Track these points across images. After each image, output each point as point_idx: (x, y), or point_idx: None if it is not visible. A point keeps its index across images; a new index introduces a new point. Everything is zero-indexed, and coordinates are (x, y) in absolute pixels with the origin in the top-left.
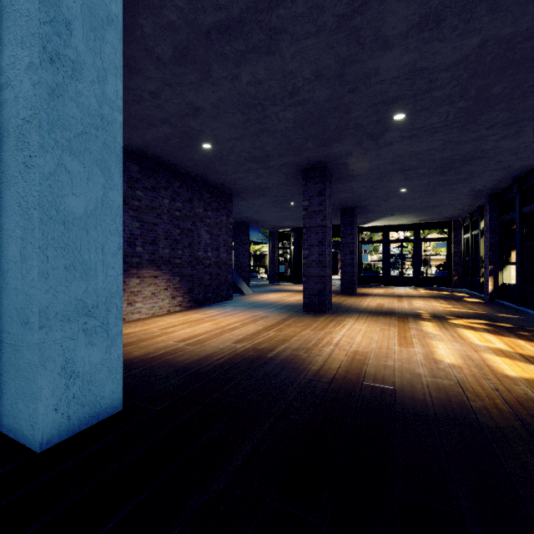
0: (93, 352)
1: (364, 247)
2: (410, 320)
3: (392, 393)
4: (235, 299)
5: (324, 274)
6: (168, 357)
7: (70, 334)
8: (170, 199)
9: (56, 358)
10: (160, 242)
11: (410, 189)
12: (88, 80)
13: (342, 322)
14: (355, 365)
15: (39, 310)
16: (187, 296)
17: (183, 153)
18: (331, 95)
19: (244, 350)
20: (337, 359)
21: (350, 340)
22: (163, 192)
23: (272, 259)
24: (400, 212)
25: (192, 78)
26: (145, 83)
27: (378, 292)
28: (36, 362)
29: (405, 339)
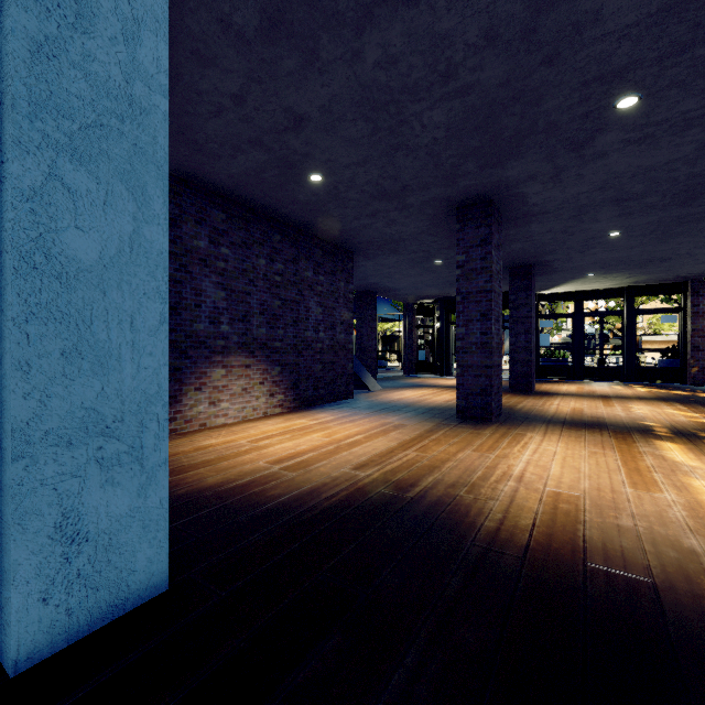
0: (114, 497)
1: (543, 323)
2: (637, 439)
3: (652, 594)
4: (357, 397)
5: (489, 363)
6: (255, 489)
7: (72, 467)
8: (267, 259)
9: (44, 510)
10: (254, 318)
11: (625, 233)
12: (106, 36)
13: (521, 438)
14: (560, 522)
15: (12, 429)
16: (290, 393)
17: (284, 192)
18: (511, 73)
19: (370, 483)
20: (526, 508)
21: (541, 472)
22: (258, 249)
23: (408, 341)
24: (603, 270)
25: (290, 65)
26: (224, 82)
27: (568, 390)
28: (8, 518)
29: (638, 473)
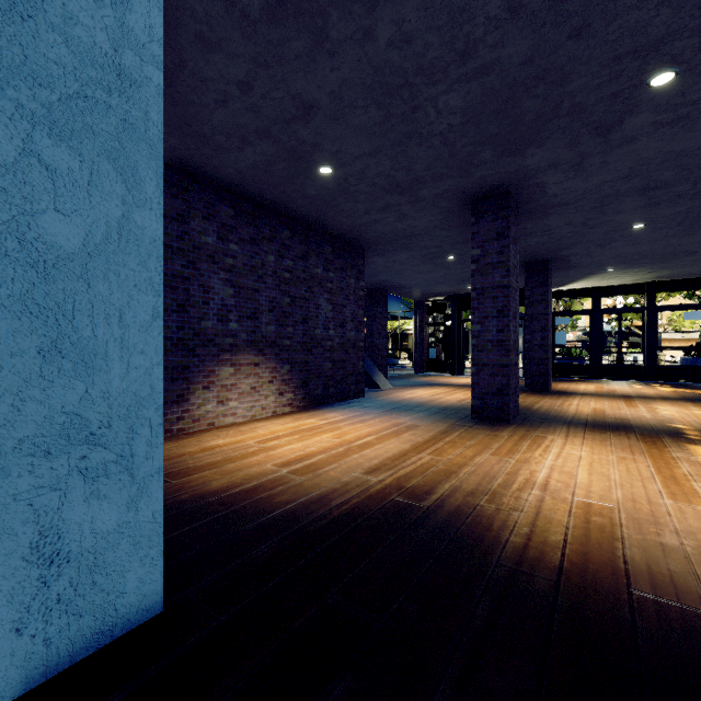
0: (100, 511)
1: (559, 321)
2: (668, 443)
3: None
4: (368, 396)
5: (506, 361)
6: (261, 495)
7: (50, 479)
8: (277, 255)
9: (18, 529)
10: (263, 315)
11: (649, 225)
12: None
13: (542, 441)
14: (595, 538)
15: None
16: (300, 392)
17: (293, 187)
18: (535, 49)
19: (383, 490)
20: (555, 520)
21: (567, 480)
22: (267, 245)
23: (419, 339)
24: (623, 265)
25: (298, 47)
26: (229, 67)
27: (586, 389)
28: None
29: (675, 482)
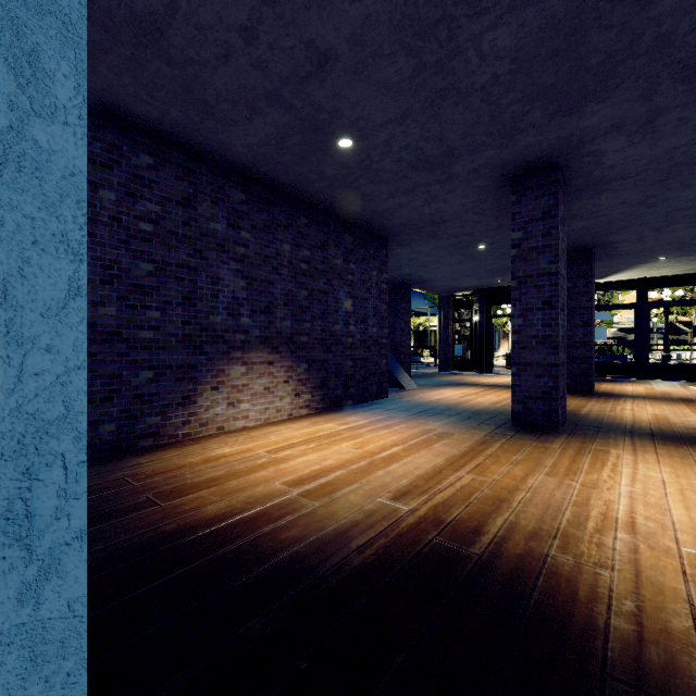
0: None
1: (598, 316)
2: None
3: None
4: (391, 396)
5: (554, 360)
6: (263, 528)
7: None
8: (293, 245)
9: None
10: (277, 310)
11: None
12: None
13: (606, 457)
14: None
15: None
16: (318, 393)
17: (310, 166)
18: None
19: (416, 525)
20: (667, 589)
21: (659, 516)
22: (282, 233)
23: (443, 336)
24: (679, 252)
25: None
26: (228, 7)
27: (635, 391)
28: None
29: None
